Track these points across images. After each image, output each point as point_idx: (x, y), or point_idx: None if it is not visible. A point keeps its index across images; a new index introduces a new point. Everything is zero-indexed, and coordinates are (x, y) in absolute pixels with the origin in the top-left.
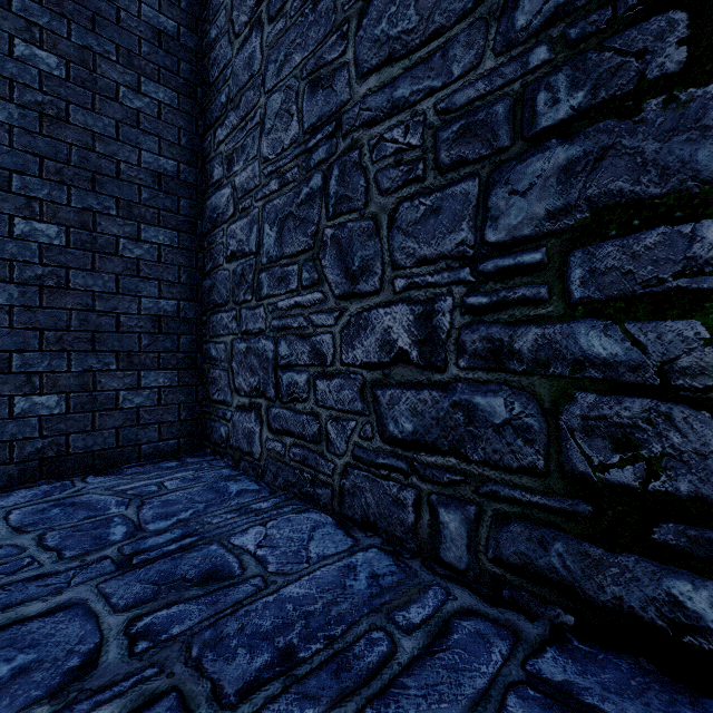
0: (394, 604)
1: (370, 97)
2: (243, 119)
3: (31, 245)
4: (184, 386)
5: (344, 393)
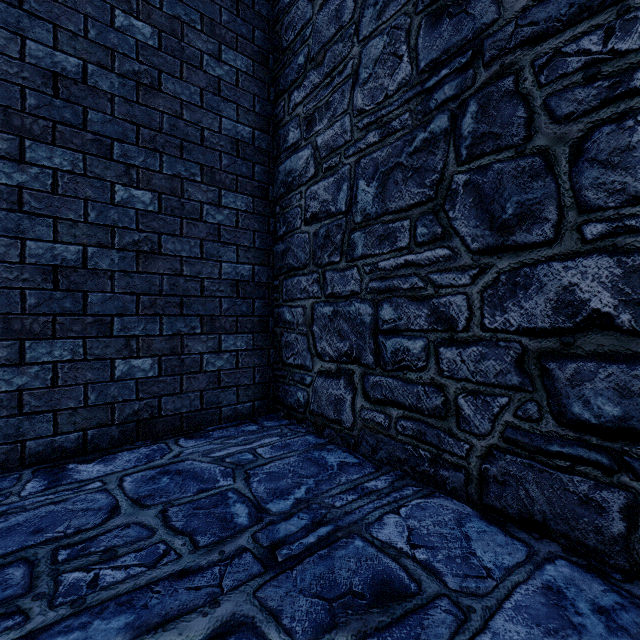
0: None
1: (535, 8)
2: (328, 75)
3: (129, 212)
4: (258, 349)
5: (488, 364)
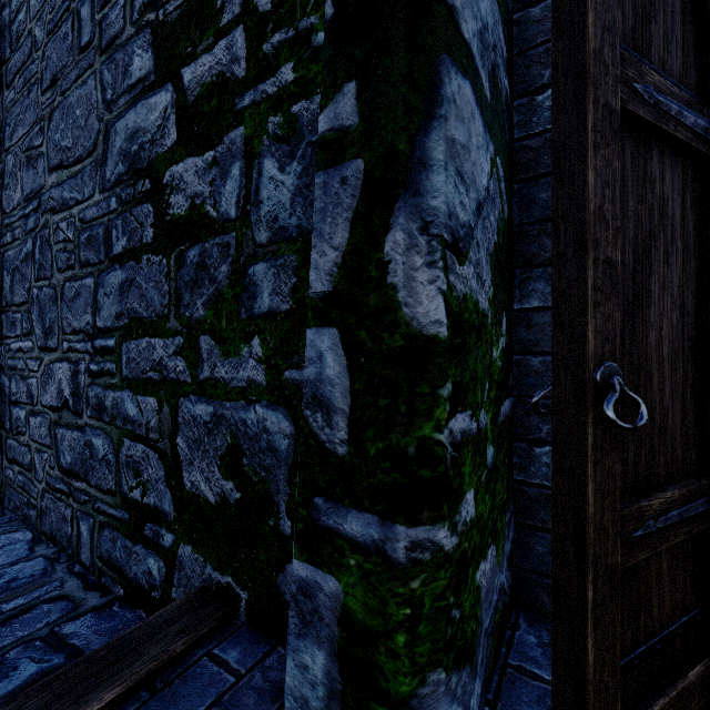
0: (4, 599)
1: (53, 189)
2: None
3: None
4: None
5: (42, 430)
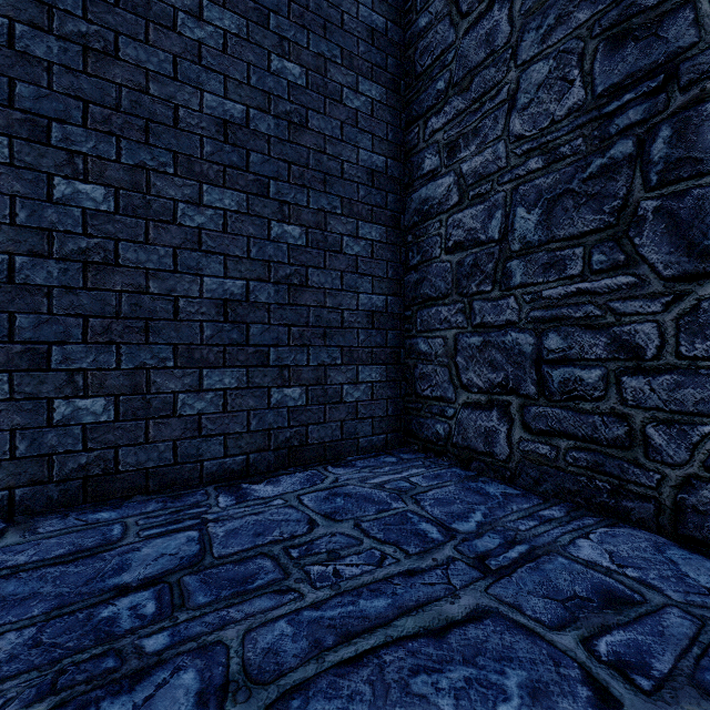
0: None
1: None
2: (476, 101)
3: (282, 247)
4: (390, 381)
5: (685, 392)
